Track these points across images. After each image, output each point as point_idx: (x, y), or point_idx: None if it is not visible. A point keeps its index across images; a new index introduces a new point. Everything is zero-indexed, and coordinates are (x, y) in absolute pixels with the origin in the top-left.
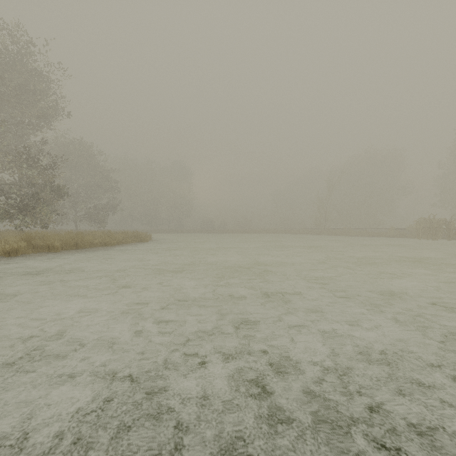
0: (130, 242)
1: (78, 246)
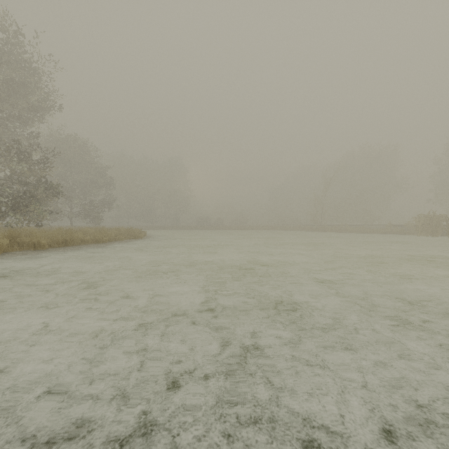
0: (123, 239)
1: (68, 244)
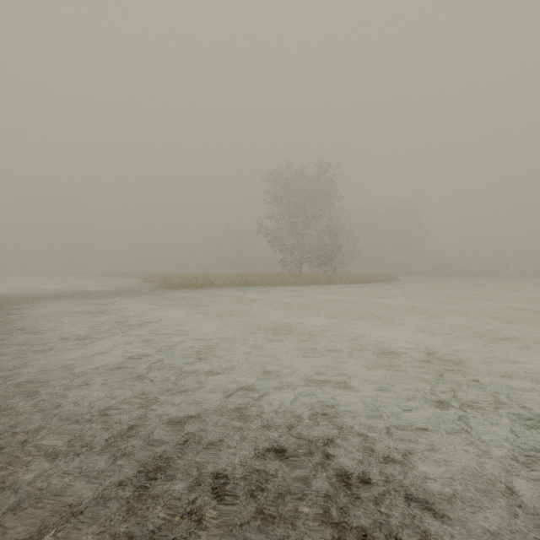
0: (388, 281)
1: (367, 282)
